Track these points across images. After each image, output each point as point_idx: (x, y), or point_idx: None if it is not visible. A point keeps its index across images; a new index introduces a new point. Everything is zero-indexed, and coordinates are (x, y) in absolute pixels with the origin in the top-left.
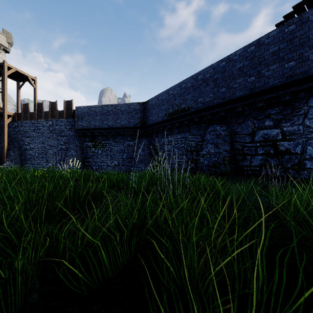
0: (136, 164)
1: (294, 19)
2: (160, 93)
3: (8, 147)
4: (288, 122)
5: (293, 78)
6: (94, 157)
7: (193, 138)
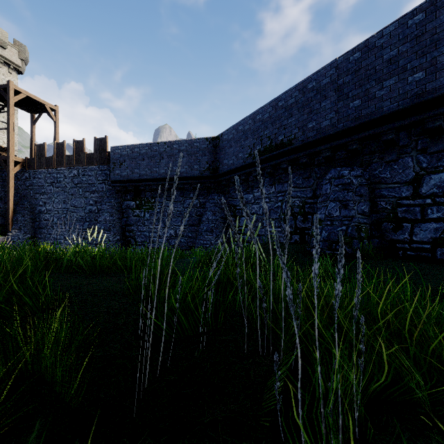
0: (203, 235)
1: None
2: (241, 120)
3: (15, 209)
4: None
5: None
6: (138, 223)
7: (298, 191)
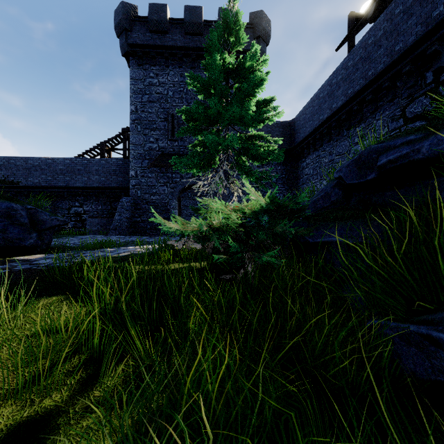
0: None
1: (87, 158)
2: None
3: None
4: (86, 205)
5: (86, 185)
6: None
7: None
